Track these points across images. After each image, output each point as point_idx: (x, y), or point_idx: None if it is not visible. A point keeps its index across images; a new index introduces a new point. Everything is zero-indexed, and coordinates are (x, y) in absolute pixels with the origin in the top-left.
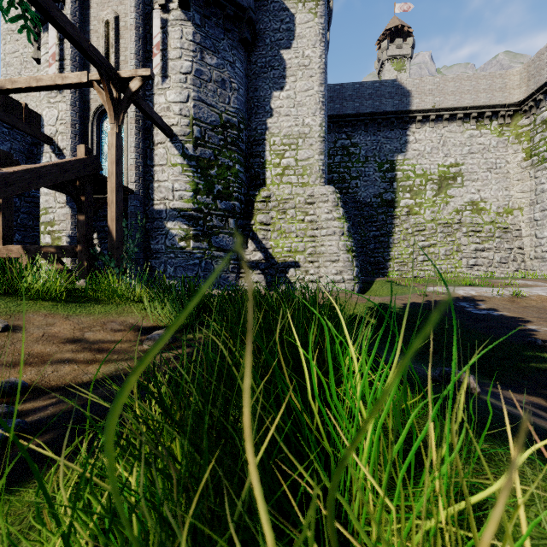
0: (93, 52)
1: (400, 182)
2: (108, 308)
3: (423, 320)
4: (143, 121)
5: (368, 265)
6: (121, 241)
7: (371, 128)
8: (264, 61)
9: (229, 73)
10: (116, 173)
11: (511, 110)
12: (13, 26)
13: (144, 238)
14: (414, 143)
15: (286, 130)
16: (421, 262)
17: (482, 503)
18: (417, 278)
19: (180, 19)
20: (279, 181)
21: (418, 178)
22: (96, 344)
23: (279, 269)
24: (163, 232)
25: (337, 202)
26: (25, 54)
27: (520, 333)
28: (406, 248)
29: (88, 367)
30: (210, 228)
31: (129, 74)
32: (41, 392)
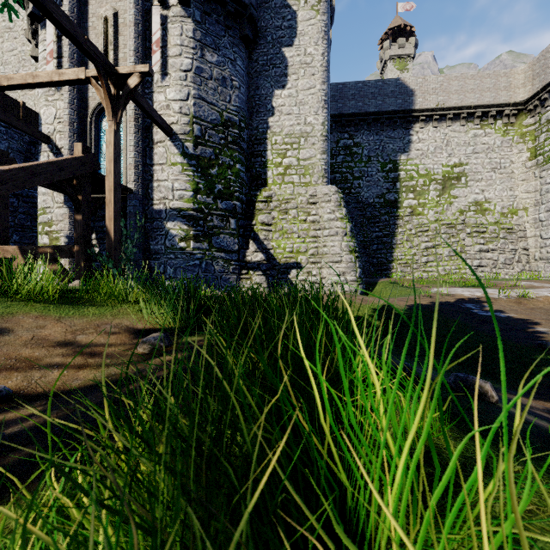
0: (90, 47)
1: (403, 182)
2: (102, 309)
3: (428, 322)
4: (142, 120)
5: (371, 266)
6: (119, 241)
7: (374, 128)
8: (265, 58)
9: (230, 71)
10: (114, 171)
11: (516, 109)
12: (11, 24)
13: (142, 238)
14: (418, 142)
15: (288, 129)
16: (425, 263)
17: (529, 546)
18: (421, 279)
19: (180, 15)
20: (281, 181)
21: (421, 178)
22: (88, 348)
23: (281, 270)
24: (163, 233)
25: (339, 202)
26: (23, 52)
27: (529, 336)
28: (409, 249)
29: (78, 373)
30: (211, 228)
31: (127, 70)
32: (26, 400)
